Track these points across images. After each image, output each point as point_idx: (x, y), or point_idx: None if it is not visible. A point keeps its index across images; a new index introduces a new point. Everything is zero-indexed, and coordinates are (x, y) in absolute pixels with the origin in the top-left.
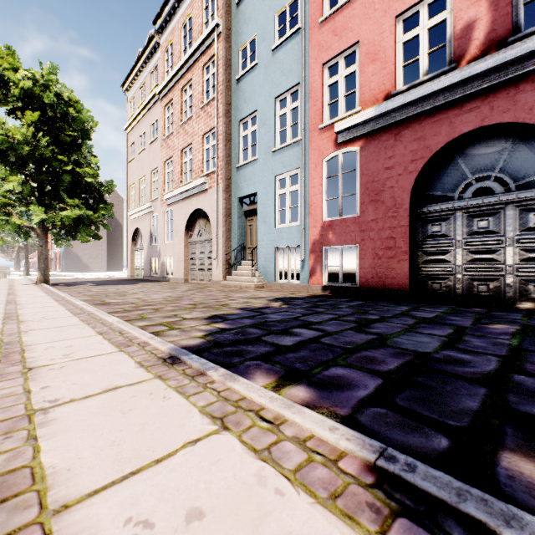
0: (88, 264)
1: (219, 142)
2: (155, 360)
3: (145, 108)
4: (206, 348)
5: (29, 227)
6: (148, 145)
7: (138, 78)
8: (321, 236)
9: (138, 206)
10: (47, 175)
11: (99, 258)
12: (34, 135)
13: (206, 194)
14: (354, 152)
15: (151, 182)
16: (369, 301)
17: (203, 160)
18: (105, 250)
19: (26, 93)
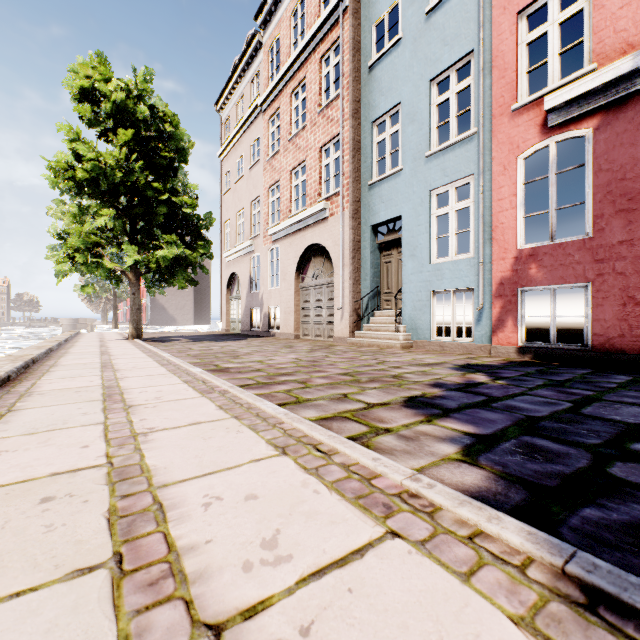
0: (174, 316)
1: (344, 153)
2: (572, 617)
3: (243, 126)
4: (529, 504)
5: (121, 272)
6: (247, 171)
7: (234, 91)
8: (514, 273)
9: (234, 246)
10: (140, 208)
11: (186, 310)
12: (127, 158)
13: (325, 224)
14: (547, 149)
15: (251, 216)
16: (636, 375)
17: (321, 181)
18: (192, 300)
19: (118, 107)
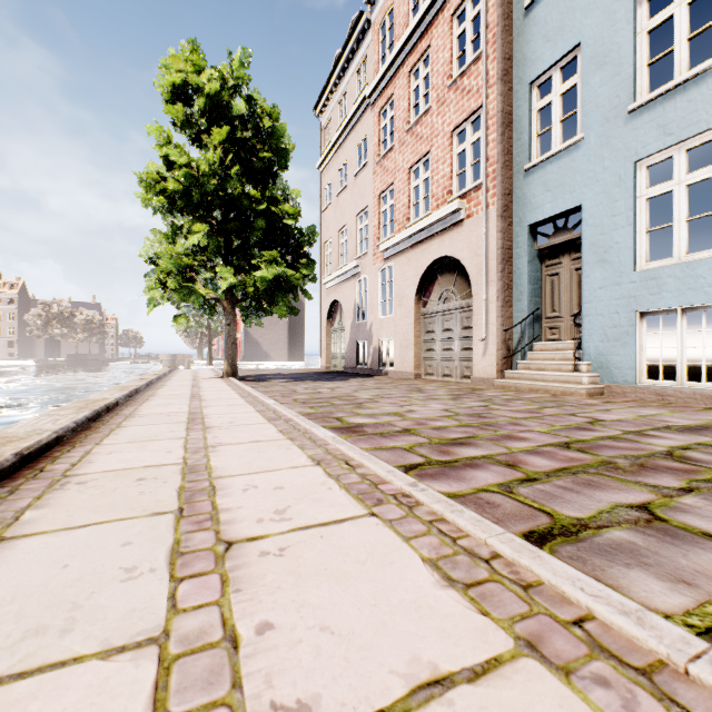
0: (268, 352)
1: (489, 131)
2: None
3: (347, 126)
4: None
5: (215, 299)
6: (351, 179)
7: (336, 89)
8: None
9: (336, 269)
10: (235, 223)
11: (280, 345)
12: (222, 162)
13: (458, 229)
14: None
15: (356, 231)
16: None
17: (452, 174)
18: (286, 334)
19: (212, 103)
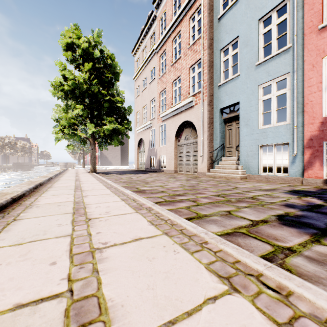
0: (111, 161)
1: (204, 69)
2: None
3: (146, 61)
4: None
5: (86, 138)
6: (148, 85)
7: (141, 44)
8: (321, 132)
9: (141, 125)
10: (95, 104)
11: (117, 158)
12: (89, 78)
13: (192, 109)
14: None
15: (150, 108)
16: None
17: (189, 86)
18: (120, 153)
19: (84, 52)
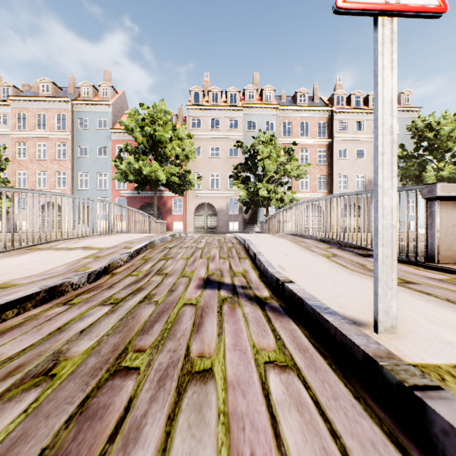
0: None
1: (69, 178)
2: None
3: None
4: None
5: None
6: None
7: None
8: (116, 218)
9: None
10: None
11: None
12: None
13: (59, 196)
14: None
15: None
16: None
17: (56, 182)
18: None
19: None
